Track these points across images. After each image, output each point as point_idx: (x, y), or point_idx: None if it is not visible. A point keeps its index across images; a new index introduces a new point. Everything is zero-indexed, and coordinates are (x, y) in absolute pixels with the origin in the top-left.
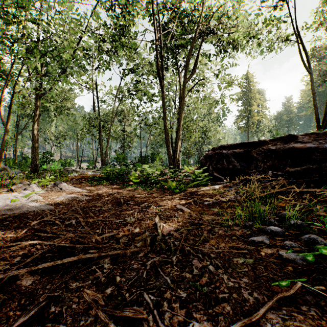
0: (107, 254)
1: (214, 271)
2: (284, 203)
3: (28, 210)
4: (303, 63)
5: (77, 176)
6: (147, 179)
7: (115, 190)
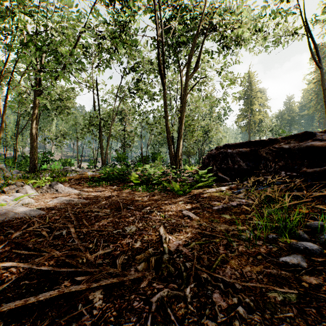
0: (98, 285)
1: (246, 315)
2: (306, 208)
3: (16, 216)
4: (312, 57)
5: (76, 176)
6: (148, 180)
7: (115, 192)
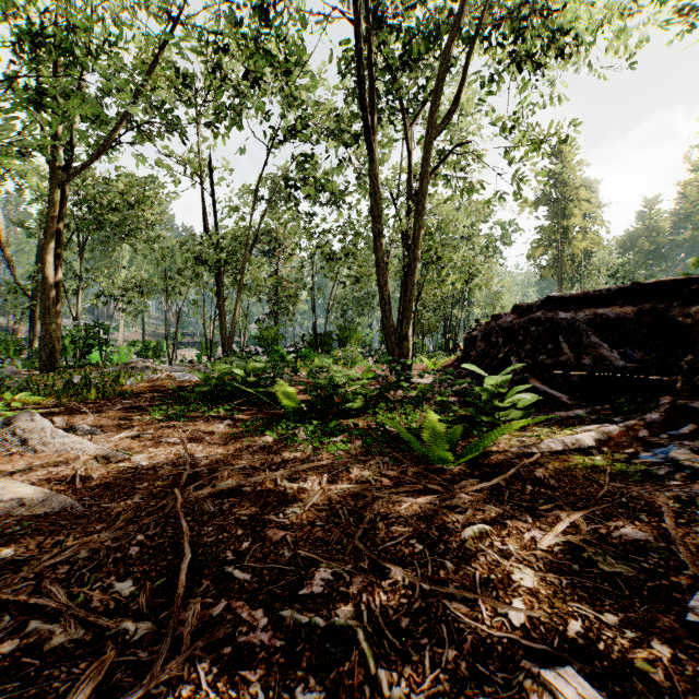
0: None
1: None
2: None
3: None
4: None
5: (139, 384)
6: (328, 401)
7: (216, 448)
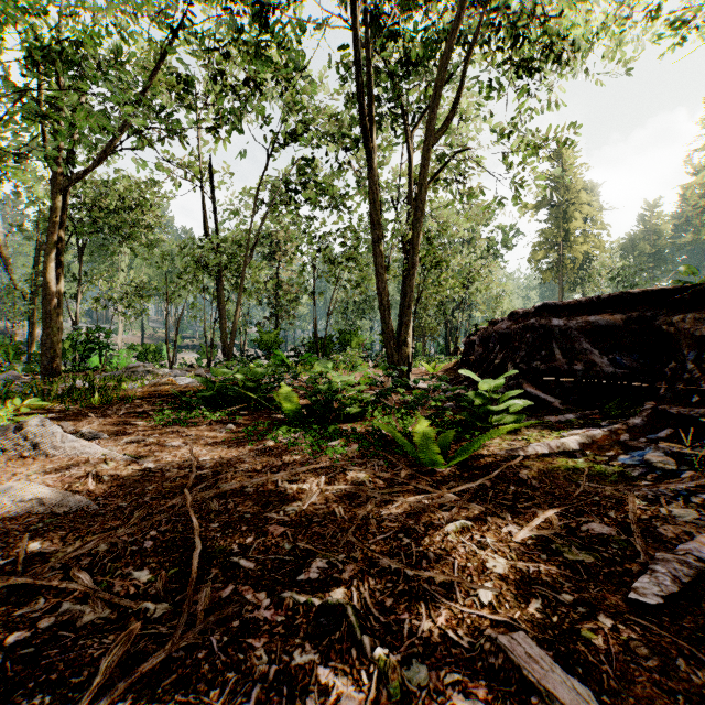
0: None
1: None
2: None
3: None
4: None
5: (142, 389)
6: (327, 406)
7: (219, 452)
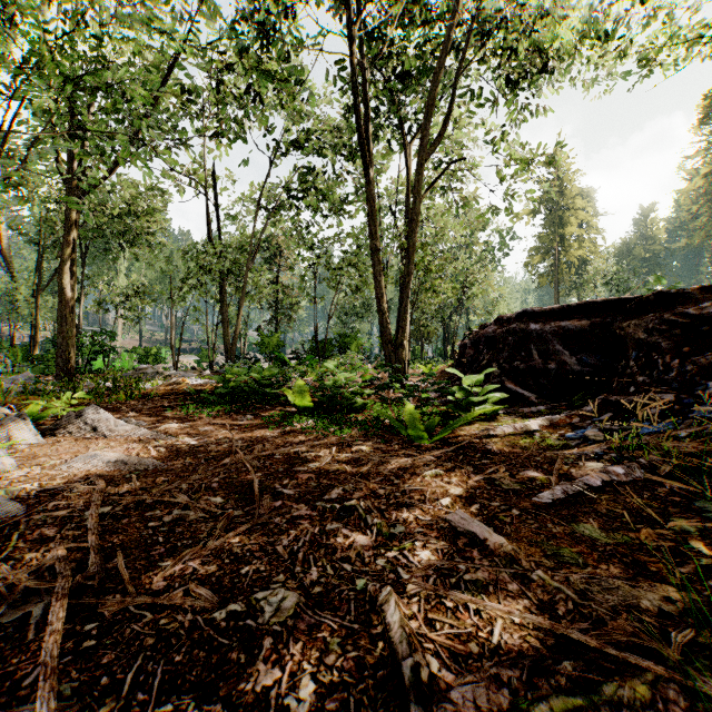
0: None
1: None
2: None
3: None
4: None
5: (159, 387)
6: (333, 400)
7: (246, 434)
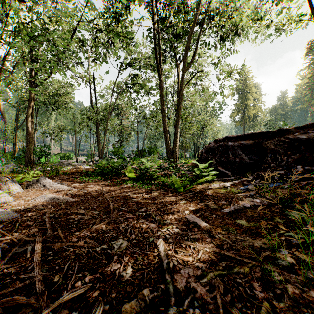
0: None
1: None
2: None
3: None
4: None
5: (70, 170)
6: (144, 174)
7: (107, 188)
